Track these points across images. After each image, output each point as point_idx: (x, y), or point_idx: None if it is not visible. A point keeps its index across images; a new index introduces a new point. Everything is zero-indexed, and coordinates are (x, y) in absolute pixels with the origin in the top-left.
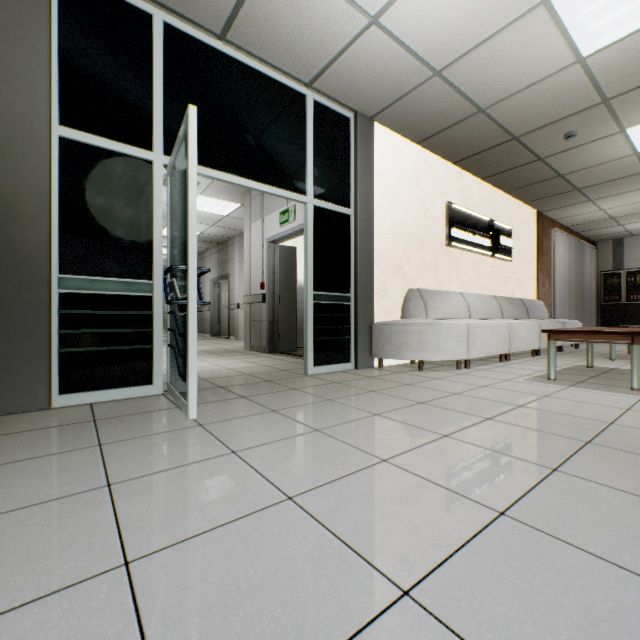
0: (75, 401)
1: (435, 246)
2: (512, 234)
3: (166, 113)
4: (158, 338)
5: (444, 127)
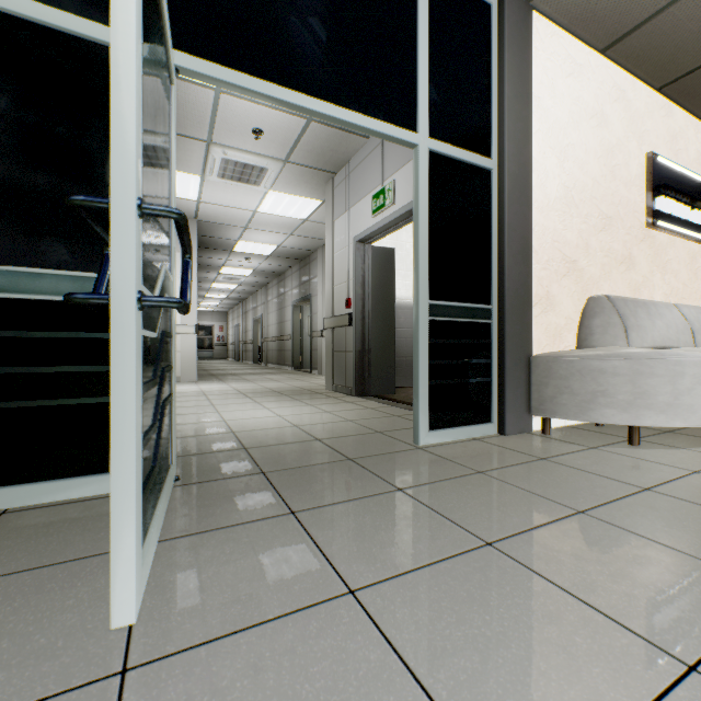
0: None
1: (629, 227)
2: None
3: None
4: None
5: (666, 1)
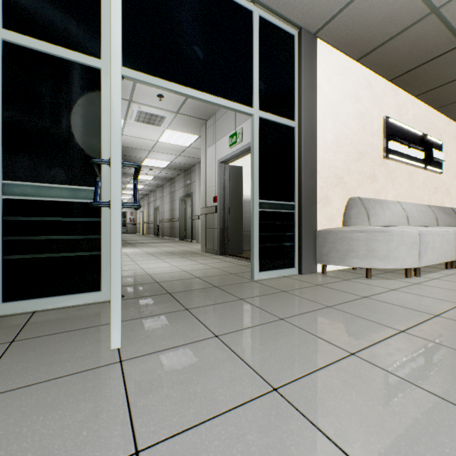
0: (19, 309)
1: (373, 158)
2: (442, 148)
3: None
4: (106, 245)
5: (388, 37)
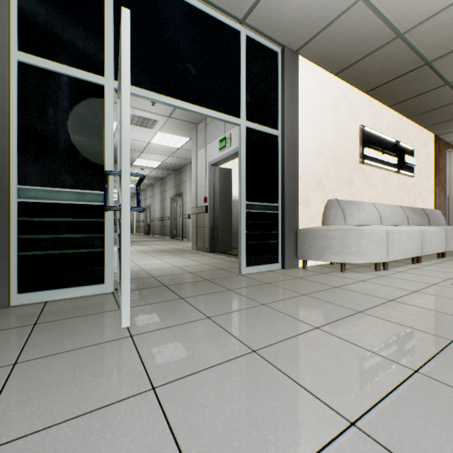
0: (32, 299)
1: (350, 163)
2: (414, 154)
3: (116, 43)
4: (109, 242)
5: (362, 56)
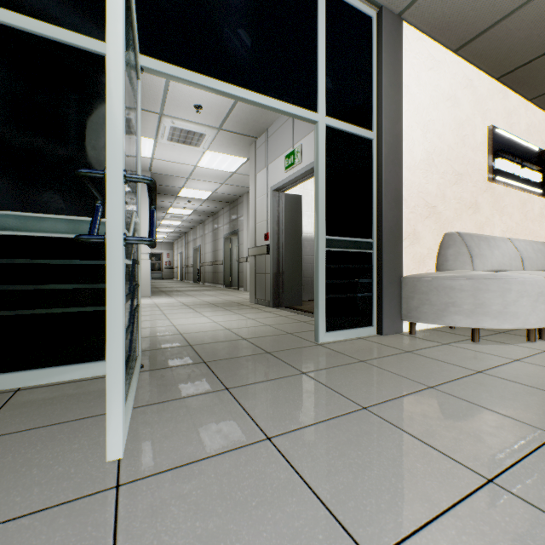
0: None
1: (475, 181)
2: None
3: None
4: None
5: (500, 16)
